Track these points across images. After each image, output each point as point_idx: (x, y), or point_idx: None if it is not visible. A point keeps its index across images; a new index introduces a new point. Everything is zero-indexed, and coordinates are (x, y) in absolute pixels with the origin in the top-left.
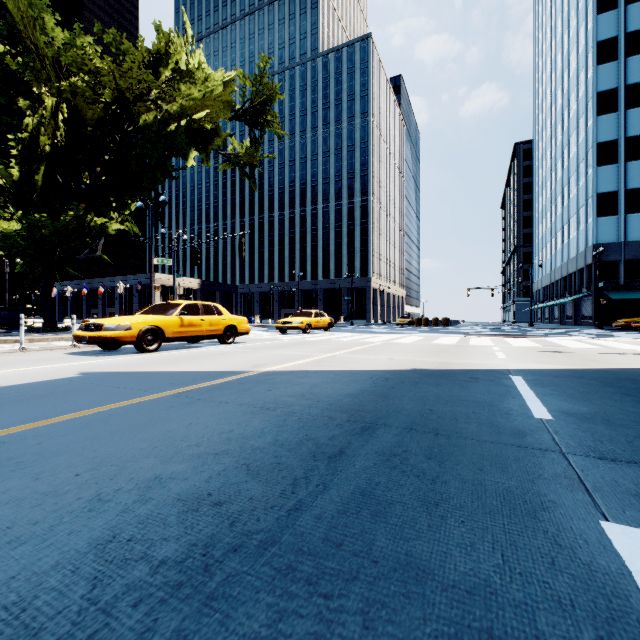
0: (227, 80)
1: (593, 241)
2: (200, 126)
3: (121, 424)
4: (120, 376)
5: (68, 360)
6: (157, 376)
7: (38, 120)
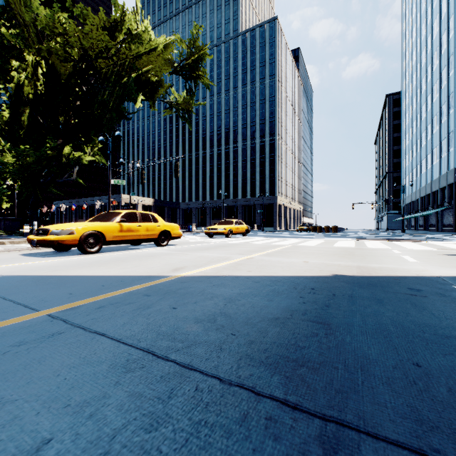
0: (167, 42)
1: (454, 165)
2: (147, 78)
3: None
4: (30, 282)
5: (11, 261)
6: (67, 282)
7: (25, 75)
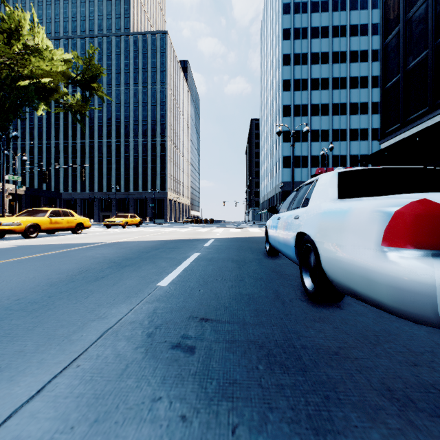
0: (66, 58)
1: (281, 180)
2: (45, 85)
3: (76, 252)
4: (41, 245)
5: None
6: (62, 245)
7: None
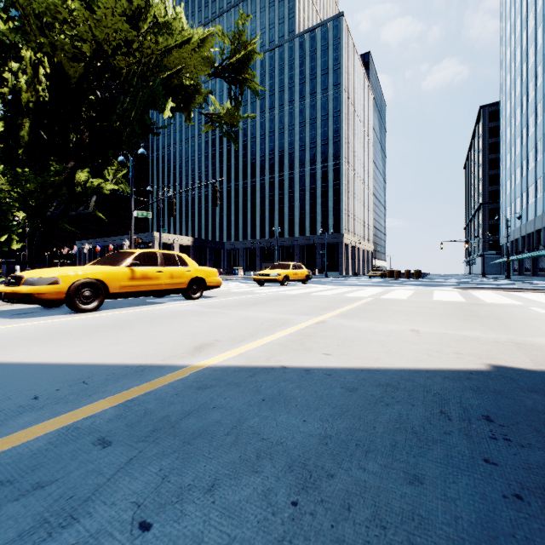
0: (206, 35)
1: None
2: (179, 81)
3: None
4: None
5: None
6: None
7: (26, 80)
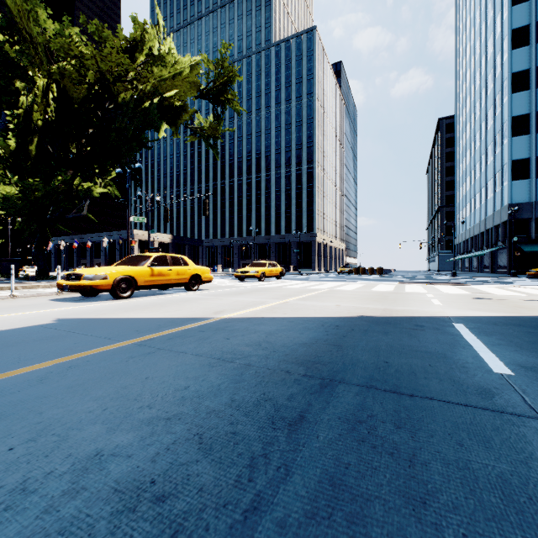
0: (193, 64)
1: (508, 201)
2: (170, 103)
3: (78, 378)
4: (91, 323)
5: (50, 306)
6: (125, 323)
7: (32, 99)
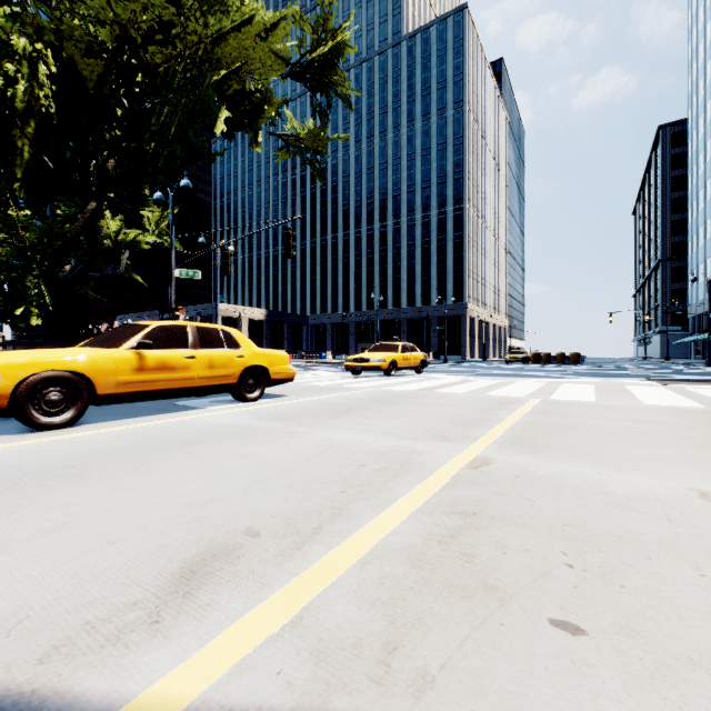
0: (277, 17)
1: None
2: (240, 85)
3: None
4: None
5: None
6: None
7: (26, 86)
